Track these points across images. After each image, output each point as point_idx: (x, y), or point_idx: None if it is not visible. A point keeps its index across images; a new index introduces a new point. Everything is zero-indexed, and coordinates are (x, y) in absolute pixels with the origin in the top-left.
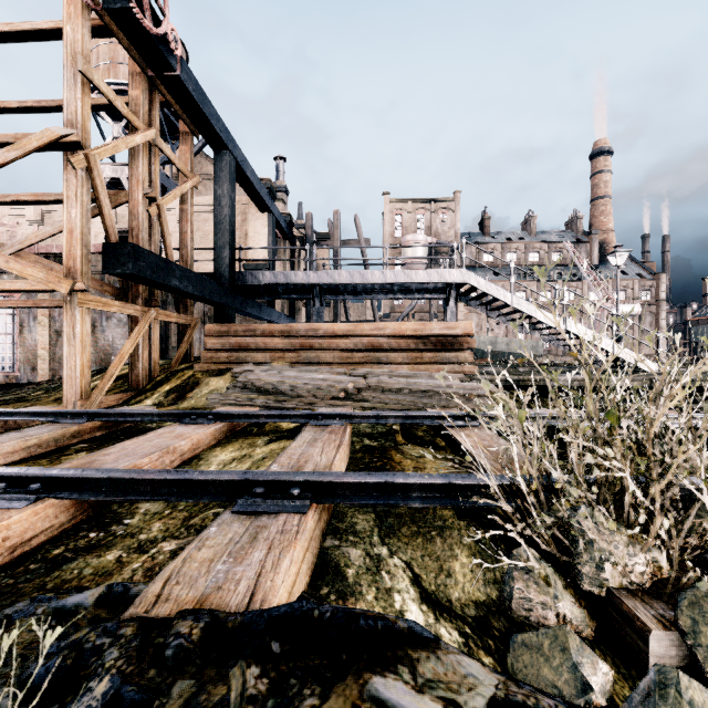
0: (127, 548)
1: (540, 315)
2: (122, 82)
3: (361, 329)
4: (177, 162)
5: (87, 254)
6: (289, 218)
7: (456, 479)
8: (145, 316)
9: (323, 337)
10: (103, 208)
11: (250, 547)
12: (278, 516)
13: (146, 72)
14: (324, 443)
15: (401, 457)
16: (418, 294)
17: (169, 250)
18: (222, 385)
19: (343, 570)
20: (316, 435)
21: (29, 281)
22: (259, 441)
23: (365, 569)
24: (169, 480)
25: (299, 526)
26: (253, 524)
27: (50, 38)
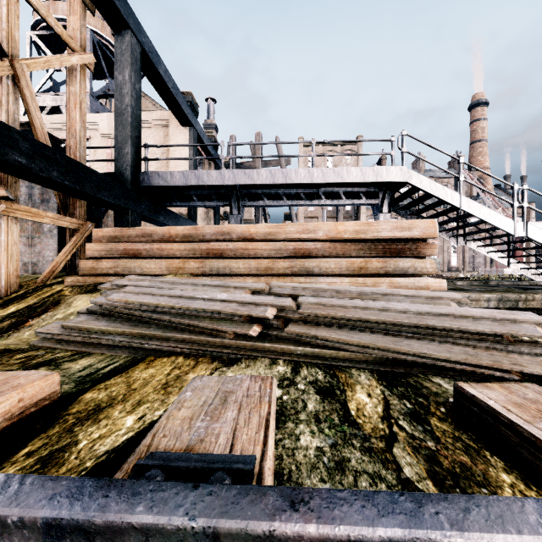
0: None
1: (495, 220)
2: (60, 17)
3: (284, 231)
4: (53, 22)
5: None
6: (213, 140)
7: None
8: None
9: (236, 242)
10: None
11: None
12: None
13: None
14: None
15: None
16: (347, 200)
17: (41, 132)
18: (89, 306)
19: None
20: None
21: None
22: None
23: None
24: None
25: None
26: None
27: None
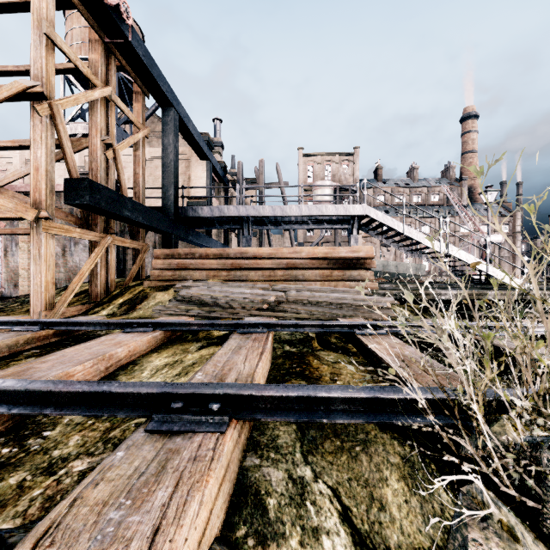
0: (35, 468)
1: (427, 242)
2: None
3: (281, 252)
4: (130, 115)
5: (51, 188)
6: (223, 166)
7: (380, 393)
8: (102, 241)
9: (250, 259)
10: (65, 150)
11: (155, 481)
12: (193, 436)
13: (103, 39)
14: (248, 350)
15: (318, 363)
16: (328, 225)
17: (124, 188)
18: (166, 298)
19: (263, 499)
20: (242, 342)
21: (1, 210)
22: (191, 347)
23: (288, 498)
24: (87, 393)
25: (215, 450)
26: (165, 447)
27: (23, 9)
